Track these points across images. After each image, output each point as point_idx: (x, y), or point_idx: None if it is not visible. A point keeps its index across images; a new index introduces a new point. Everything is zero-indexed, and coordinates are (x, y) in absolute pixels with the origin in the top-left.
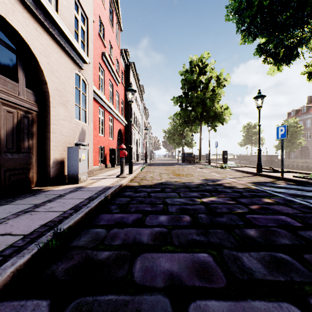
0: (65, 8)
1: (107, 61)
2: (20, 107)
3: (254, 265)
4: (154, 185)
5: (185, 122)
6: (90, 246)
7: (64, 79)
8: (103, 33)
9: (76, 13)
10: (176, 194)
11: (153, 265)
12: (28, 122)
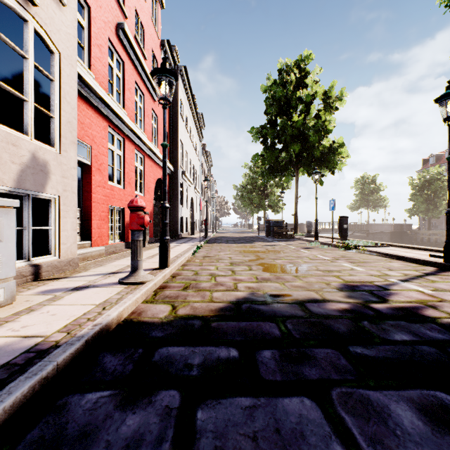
0: None
1: (130, 45)
2: None
3: None
4: (216, 316)
5: (270, 170)
6: None
7: None
8: None
9: None
10: (320, 411)
11: None
12: None
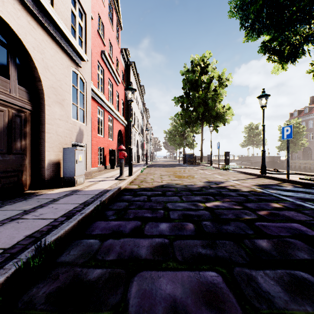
0: (61, 2)
1: (106, 60)
2: (11, 105)
3: (272, 288)
4: (154, 187)
5: (186, 123)
6: (80, 262)
7: (60, 77)
8: (102, 31)
9: (73, 8)
10: (178, 198)
11: (153, 288)
12: (20, 121)
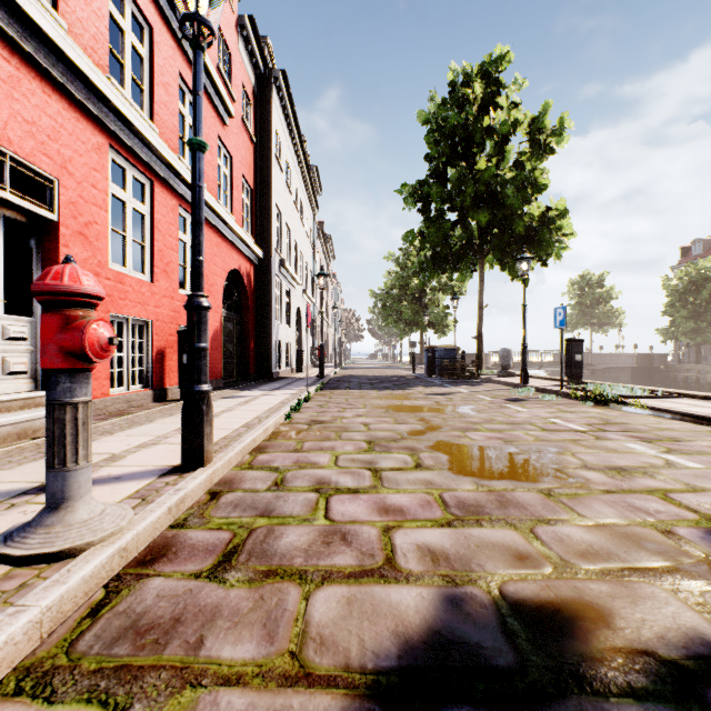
0: None
1: None
2: None
3: None
4: None
5: (434, 259)
6: None
7: None
8: None
9: None
10: None
11: None
12: None
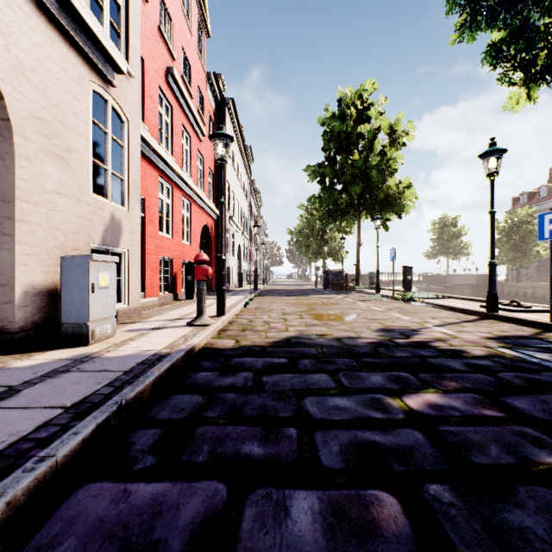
0: None
1: (178, 88)
2: None
3: None
4: (271, 345)
5: (329, 213)
6: None
7: (60, 98)
8: (170, 31)
9: None
10: (329, 378)
11: None
12: None
